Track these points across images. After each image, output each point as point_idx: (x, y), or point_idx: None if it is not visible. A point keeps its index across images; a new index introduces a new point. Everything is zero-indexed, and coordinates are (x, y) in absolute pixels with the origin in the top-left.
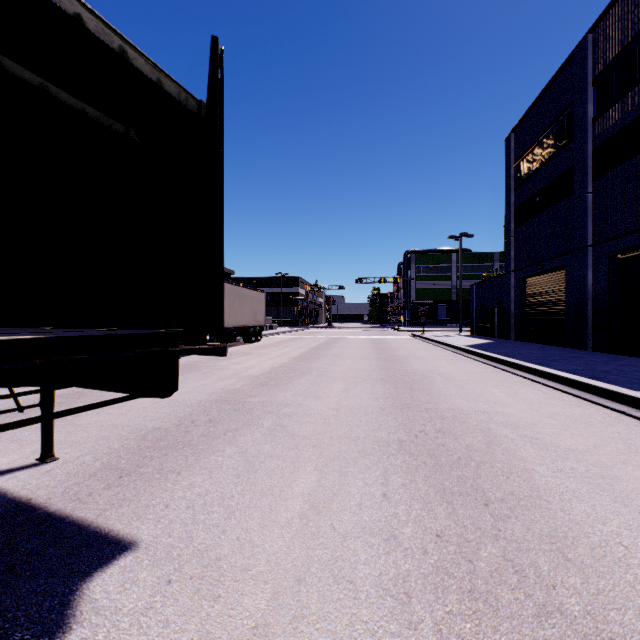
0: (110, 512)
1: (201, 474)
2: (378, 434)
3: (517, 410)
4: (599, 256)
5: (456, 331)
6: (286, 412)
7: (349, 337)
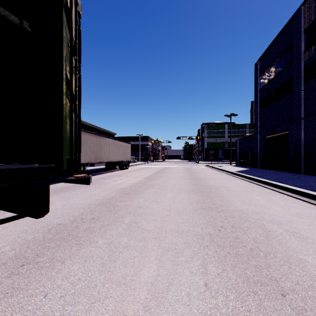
0: (1, 302)
1: (78, 263)
2: (195, 229)
3: (276, 211)
4: (307, 124)
5: (228, 163)
6: (139, 212)
7: (174, 166)
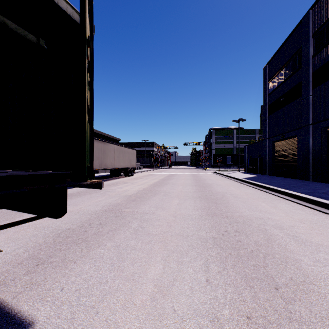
0: (22, 295)
1: (89, 263)
2: (200, 233)
3: (279, 217)
4: (316, 130)
5: (236, 170)
6: (145, 218)
7: (180, 173)
